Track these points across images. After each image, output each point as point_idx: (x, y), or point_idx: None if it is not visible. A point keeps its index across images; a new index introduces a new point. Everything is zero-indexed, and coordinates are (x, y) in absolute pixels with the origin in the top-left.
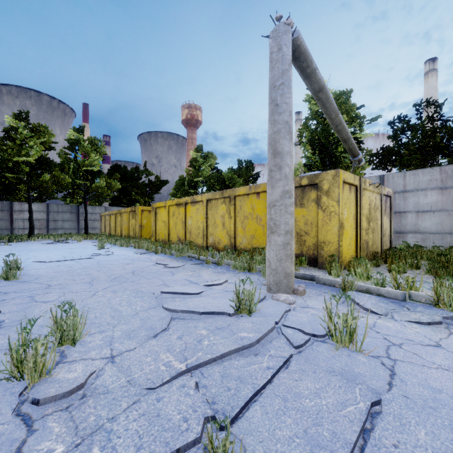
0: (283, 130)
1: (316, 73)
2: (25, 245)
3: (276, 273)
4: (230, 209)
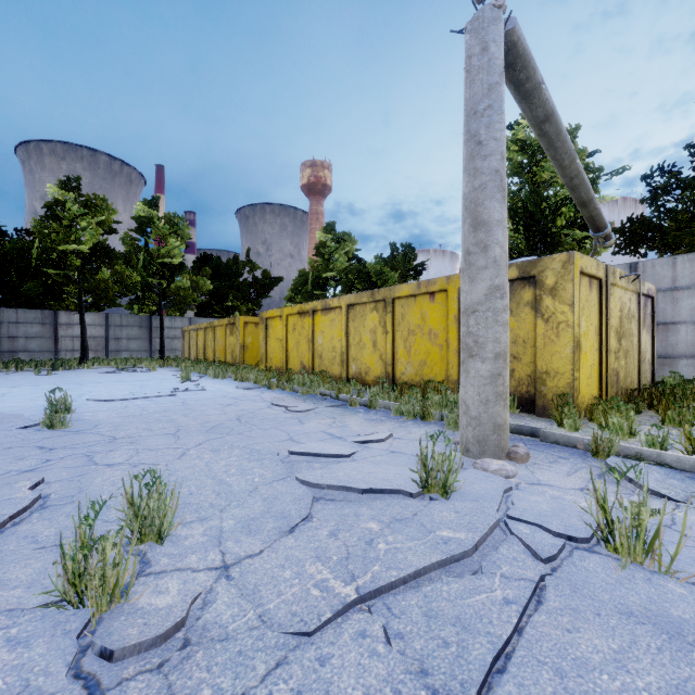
0: (490, 185)
1: (541, 89)
2: (75, 374)
3: (478, 424)
4: (385, 320)
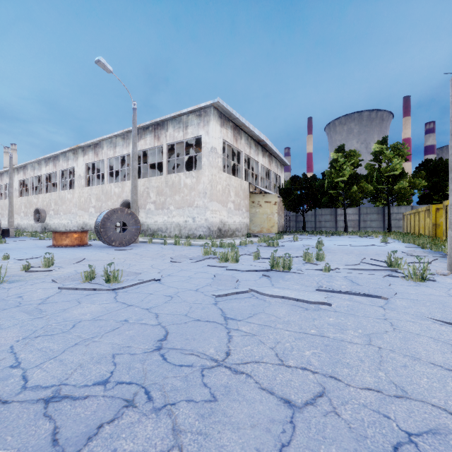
0: None
1: None
2: (338, 237)
3: (449, 257)
4: None
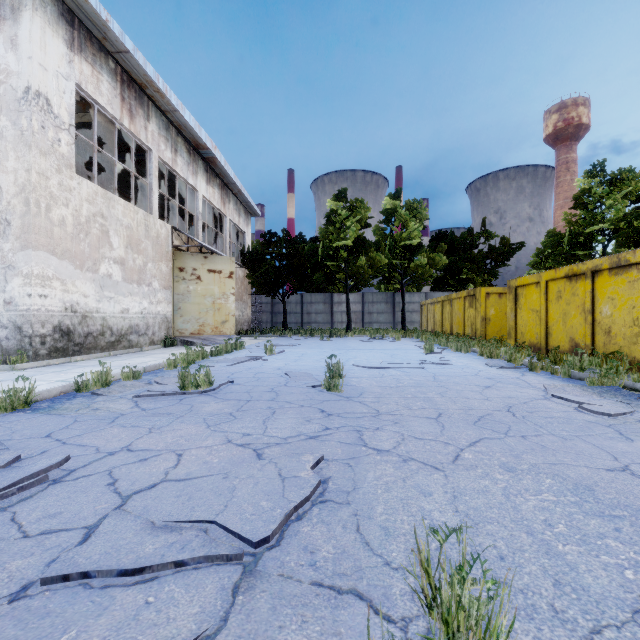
0: None
1: None
2: (343, 341)
3: None
4: None
